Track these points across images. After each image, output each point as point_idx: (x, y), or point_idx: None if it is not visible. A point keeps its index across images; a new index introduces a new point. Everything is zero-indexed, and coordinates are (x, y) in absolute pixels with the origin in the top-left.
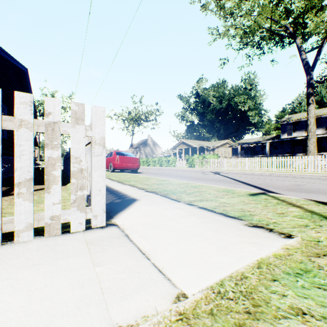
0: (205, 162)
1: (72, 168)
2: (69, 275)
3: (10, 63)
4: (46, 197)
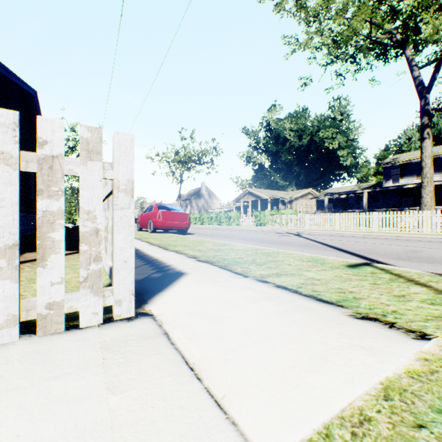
0: (280, 219)
1: (82, 228)
2: (62, 412)
3: (13, 82)
4: (39, 274)
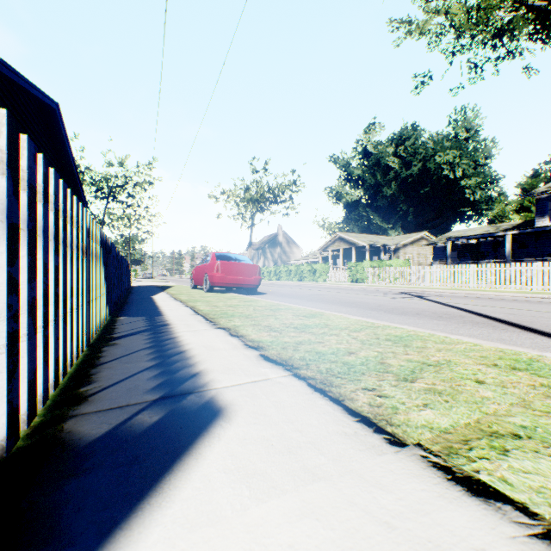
0: (385, 274)
1: None
2: None
3: (21, 88)
4: None
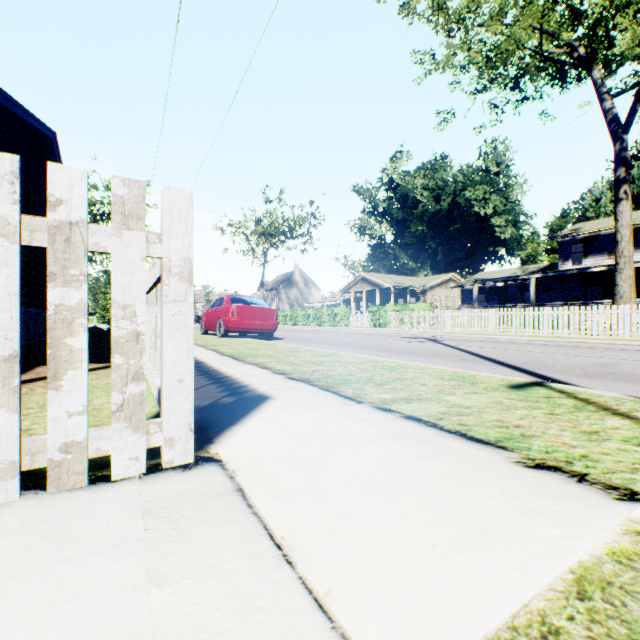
0: (408, 318)
1: (115, 331)
2: (77, 615)
3: (21, 120)
4: (50, 400)
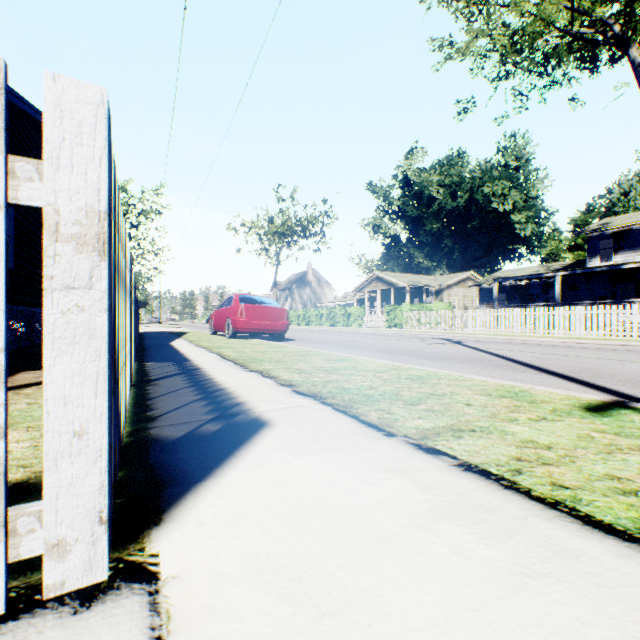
0: (425, 318)
1: None
2: None
3: (22, 112)
4: None
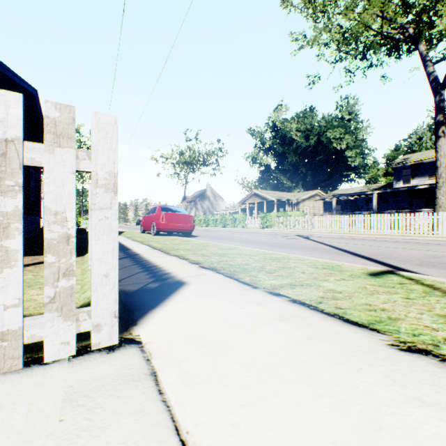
0: (287, 221)
1: (48, 234)
2: None
3: (11, 80)
4: None
